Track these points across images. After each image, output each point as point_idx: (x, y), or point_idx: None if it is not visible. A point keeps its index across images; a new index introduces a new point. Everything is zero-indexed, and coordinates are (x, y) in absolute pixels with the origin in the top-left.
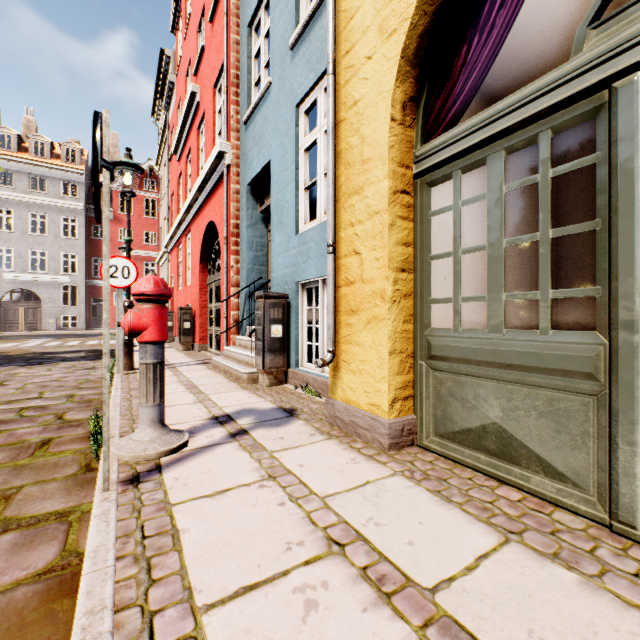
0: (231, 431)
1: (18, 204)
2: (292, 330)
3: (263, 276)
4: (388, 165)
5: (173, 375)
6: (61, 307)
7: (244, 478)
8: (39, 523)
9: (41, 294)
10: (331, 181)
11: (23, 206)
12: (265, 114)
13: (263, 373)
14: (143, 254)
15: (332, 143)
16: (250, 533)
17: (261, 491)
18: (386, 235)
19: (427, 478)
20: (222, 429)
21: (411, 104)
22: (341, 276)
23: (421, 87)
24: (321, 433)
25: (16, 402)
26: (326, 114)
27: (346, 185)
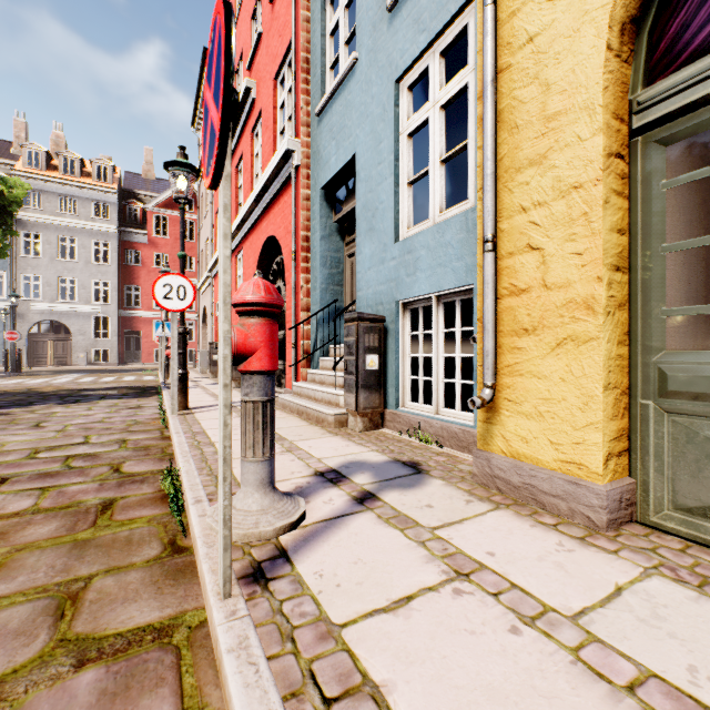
0: (353, 494)
1: (47, 227)
2: (390, 361)
3: (338, 298)
4: (601, 114)
5: (238, 416)
6: (92, 340)
7: (420, 576)
8: (130, 648)
9: (71, 326)
10: (491, 151)
11: (52, 229)
12: (348, 99)
13: (355, 415)
14: None
15: (492, 99)
16: (506, 697)
17: (463, 602)
18: (597, 217)
19: (708, 582)
20: (339, 491)
21: (630, 28)
22: (501, 283)
23: (645, 2)
24: (479, 499)
25: (59, 448)
26: (442, 85)
27: (512, 156)
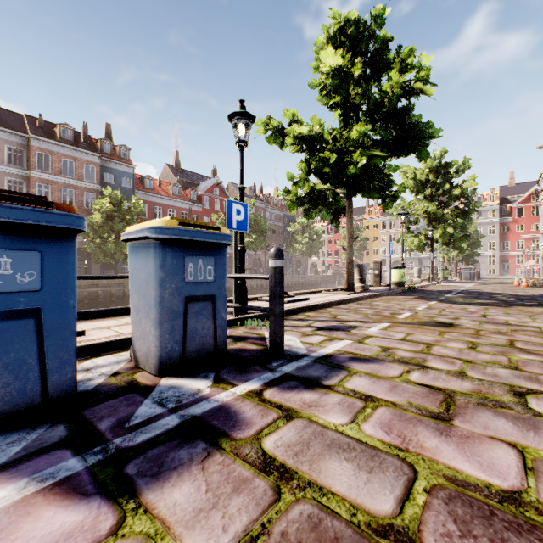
0: None
1: None
2: None
3: None
4: None
5: None
6: (487, 265)
7: None
8: None
9: (479, 260)
10: None
11: None
12: None
13: None
14: (530, 236)
15: None
16: None
17: None
18: None
19: None
20: None
21: None
22: None
23: None
24: None
25: None
26: None
27: None
